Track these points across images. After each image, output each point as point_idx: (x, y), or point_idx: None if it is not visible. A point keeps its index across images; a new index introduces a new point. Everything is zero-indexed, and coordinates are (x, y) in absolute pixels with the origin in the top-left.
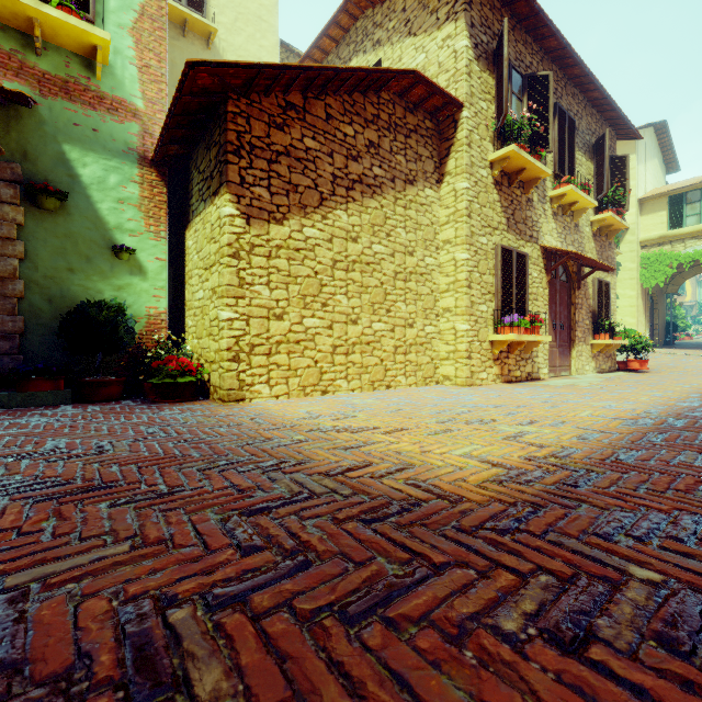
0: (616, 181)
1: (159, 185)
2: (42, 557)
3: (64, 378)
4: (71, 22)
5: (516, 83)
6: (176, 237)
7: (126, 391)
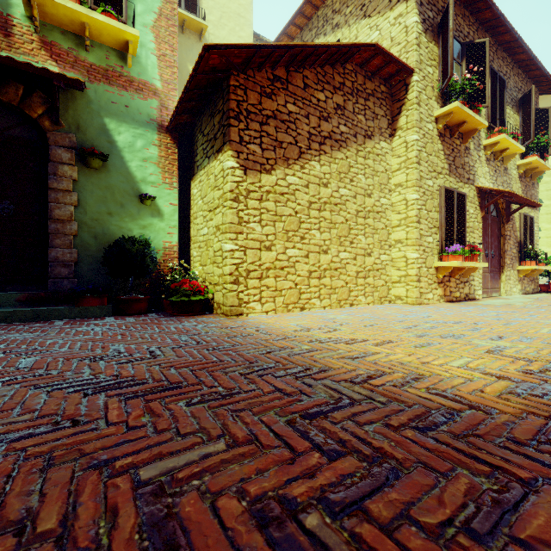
0: (540, 130)
1: (172, 147)
2: (158, 452)
3: (106, 296)
4: (112, 24)
5: (456, 51)
6: (181, 187)
7: (149, 306)
